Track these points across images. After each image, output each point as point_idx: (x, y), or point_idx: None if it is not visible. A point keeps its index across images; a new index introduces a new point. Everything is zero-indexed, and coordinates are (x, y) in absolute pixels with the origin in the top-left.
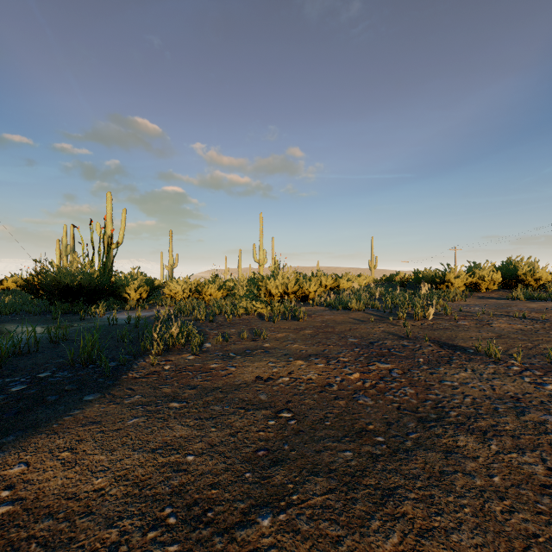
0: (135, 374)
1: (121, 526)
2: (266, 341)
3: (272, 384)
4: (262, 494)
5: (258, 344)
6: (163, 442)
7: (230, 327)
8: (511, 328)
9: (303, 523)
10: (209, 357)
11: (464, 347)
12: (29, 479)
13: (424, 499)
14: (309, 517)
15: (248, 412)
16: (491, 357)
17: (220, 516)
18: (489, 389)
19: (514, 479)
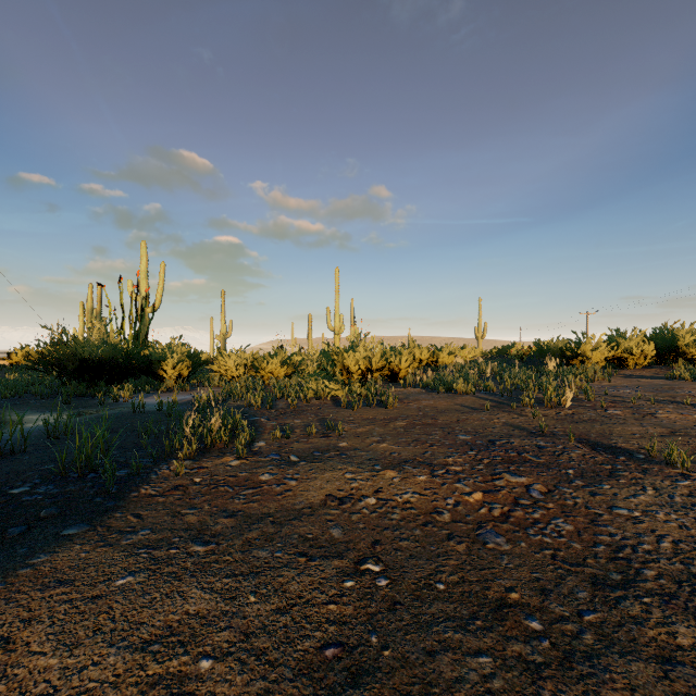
0: (151, 490)
1: None
2: (342, 437)
3: (350, 509)
4: None
5: (331, 442)
6: (165, 625)
7: (294, 416)
8: (684, 420)
9: None
10: (260, 462)
11: (628, 449)
12: None
13: None
14: None
15: (312, 563)
16: (674, 466)
17: None
18: (694, 525)
19: None
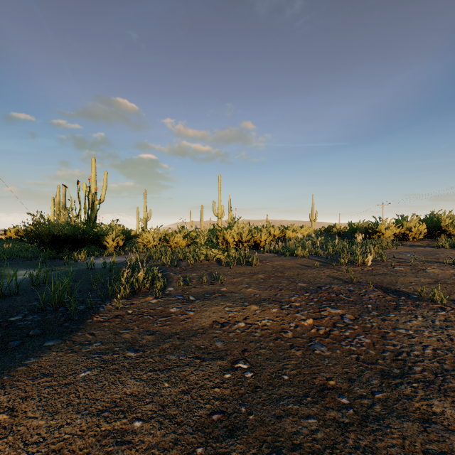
0: (100, 318)
1: None
2: (223, 285)
3: (228, 330)
4: None
5: (216, 288)
6: (111, 401)
7: (192, 271)
8: (444, 273)
9: None
10: (170, 300)
11: (407, 292)
12: None
13: None
14: None
15: (204, 363)
16: (436, 303)
17: None
18: (447, 339)
19: None
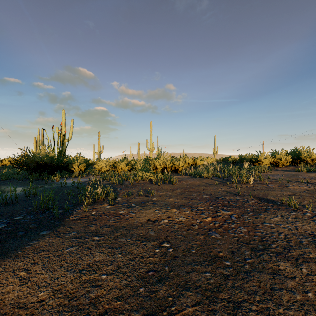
0: (74, 217)
1: None
2: (153, 196)
3: (157, 224)
4: (151, 305)
5: (149, 198)
6: (87, 264)
7: (132, 188)
8: (300, 189)
9: None
10: (119, 206)
11: (274, 200)
12: None
13: (263, 311)
14: None
15: (142, 243)
16: (291, 207)
17: None
18: (294, 228)
19: None
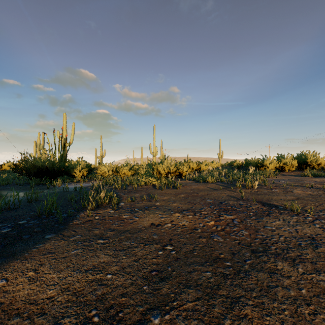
0: (78, 222)
1: (63, 323)
2: (157, 201)
3: (160, 228)
4: (154, 301)
5: (152, 203)
6: (92, 265)
7: (136, 193)
8: (304, 193)
9: (180, 321)
10: (122, 211)
11: (277, 205)
12: (7, 290)
13: (258, 305)
14: (184, 317)
15: (146, 246)
16: (294, 211)
17: (127, 316)
18: (294, 232)
19: (315, 291)
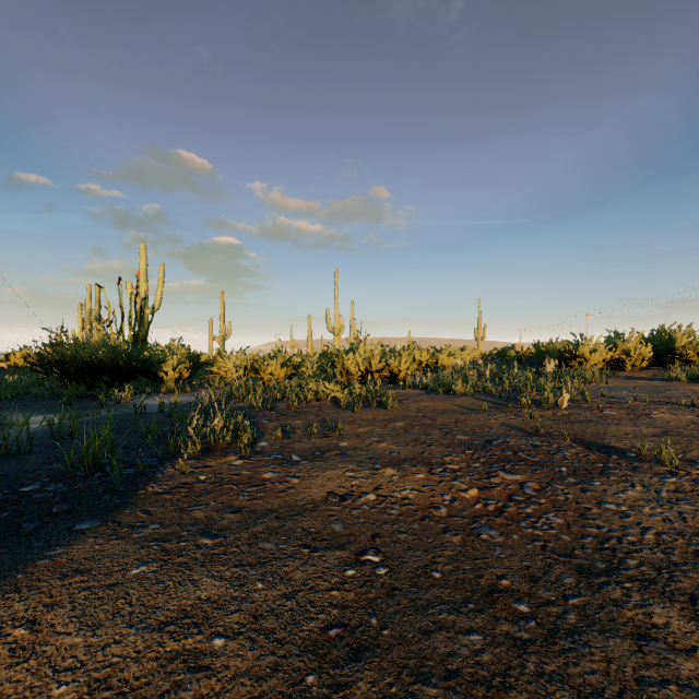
0: (157, 488)
1: None
2: (342, 437)
3: (350, 505)
4: None
5: (331, 442)
6: (179, 609)
7: (295, 417)
8: (678, 420)
9: None
10: (263, 462)
11: (620, 448)
12: None
13: None
14: None
15: (315, 554)
16: (663, 464)
17: None
18: (677, 518)
19: None
